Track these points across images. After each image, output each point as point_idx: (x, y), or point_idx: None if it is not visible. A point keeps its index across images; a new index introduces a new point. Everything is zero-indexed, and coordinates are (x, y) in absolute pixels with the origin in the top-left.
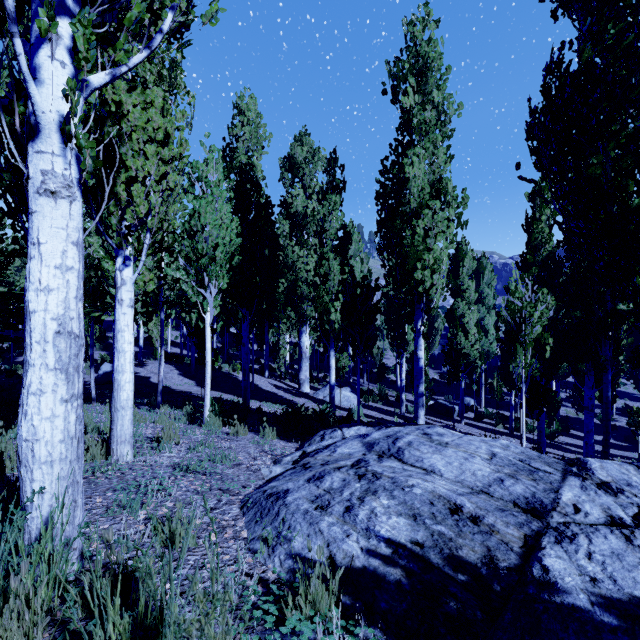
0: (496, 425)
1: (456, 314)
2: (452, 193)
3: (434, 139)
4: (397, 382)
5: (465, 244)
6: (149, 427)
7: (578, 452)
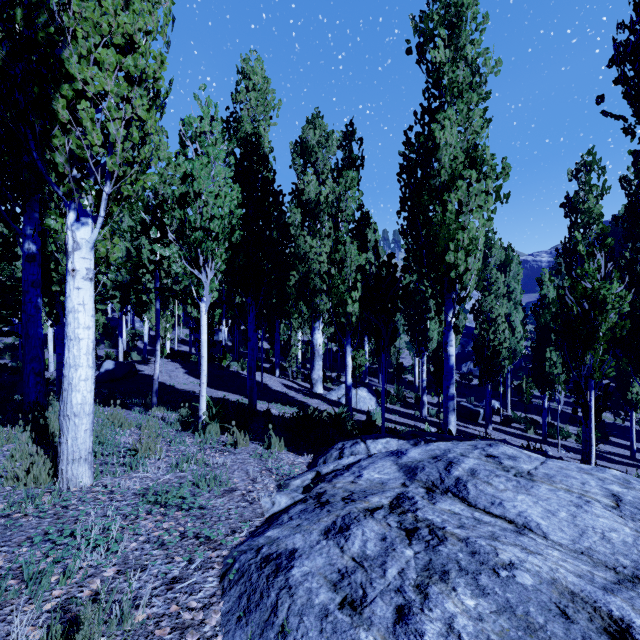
0: (526, 430)
1: (483, 309)
2: (490, 162)
3: (468, 100)
4: (415, 383)
5: (492, 233)
6: (133, 434)
7: (624, 463)
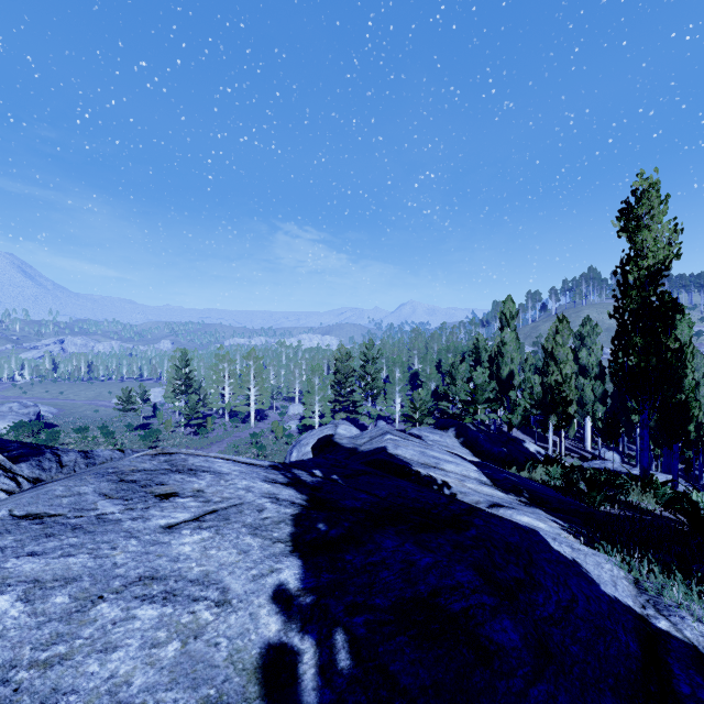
0: None
1: None
2: None
3: None
4: None
5: (702, 378)
6: None
7: None
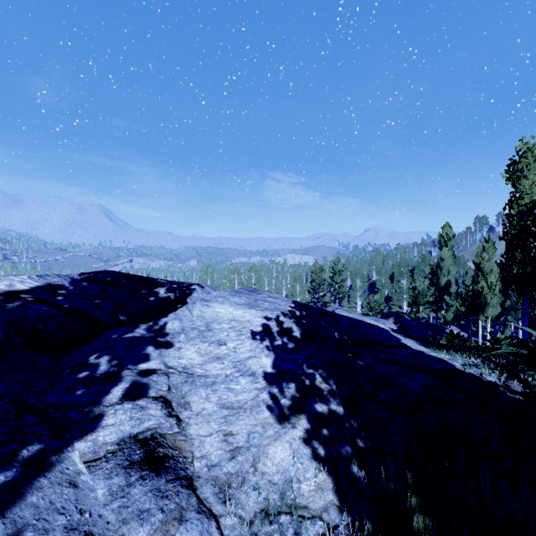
0: None
1: None
2: None
3: None
4: None
5: None
6: None
7: None
